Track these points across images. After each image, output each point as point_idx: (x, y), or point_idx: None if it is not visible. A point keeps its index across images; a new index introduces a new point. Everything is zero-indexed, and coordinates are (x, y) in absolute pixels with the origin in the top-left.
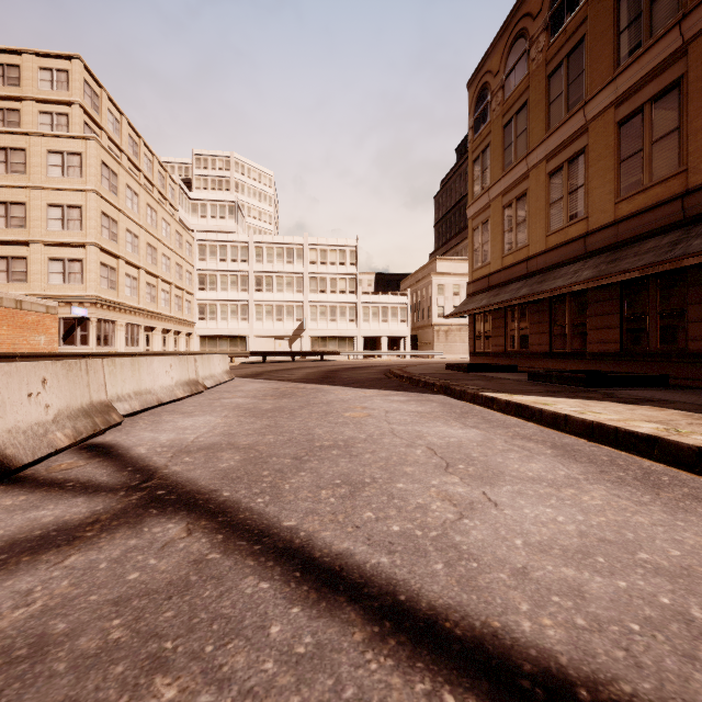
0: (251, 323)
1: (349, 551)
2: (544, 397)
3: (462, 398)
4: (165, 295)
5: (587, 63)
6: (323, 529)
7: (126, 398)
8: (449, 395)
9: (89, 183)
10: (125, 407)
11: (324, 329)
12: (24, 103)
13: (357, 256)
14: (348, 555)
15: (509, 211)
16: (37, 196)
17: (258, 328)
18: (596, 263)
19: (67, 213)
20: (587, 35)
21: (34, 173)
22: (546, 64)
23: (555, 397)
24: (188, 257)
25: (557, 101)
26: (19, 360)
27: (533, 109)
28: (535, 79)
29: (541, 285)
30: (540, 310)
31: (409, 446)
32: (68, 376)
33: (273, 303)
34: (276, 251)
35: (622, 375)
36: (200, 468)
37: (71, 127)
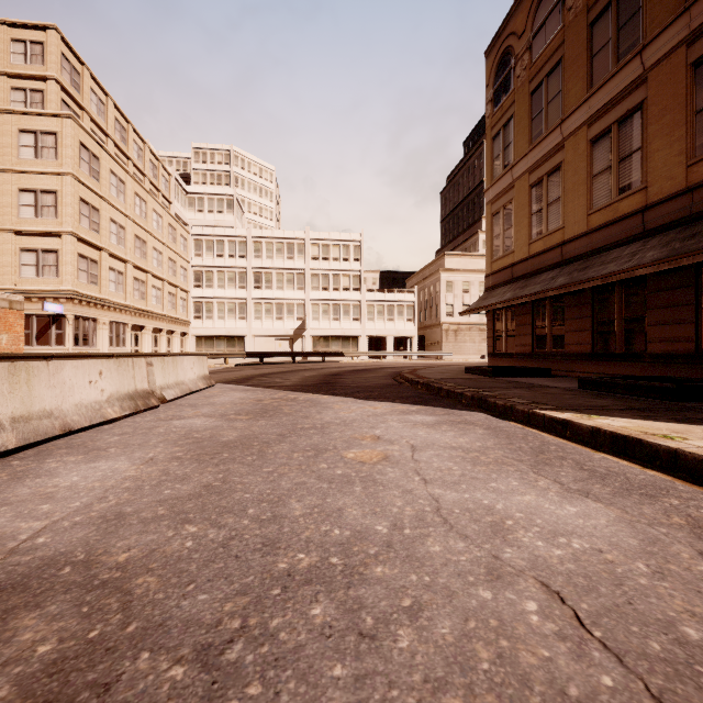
0: (250, 322)
1: None
2: (644, 421)
3: (507, 416)
4: (156, 292)
5: None
6: None
7: None
8: (486, 410)
9: (65, 166)
10: None
11: (326, 328)
12: None
13: (361, 251)
14: None
15: (538, 189)
16: (8, 180)
17: (257, 327)
18: (663, 242)
19: (40, 199)
20: None
21: (4, 155)
22: (588, 10)
23: (660, 421)
24: (182, 252)
25: (603, 52)
26: None
27: (570, 66)
28: (573, 31)
29: (585, 272)
30: (579, 304)
31: (497, 580)
32: None
33: (273, 301)
34: (276, 246)
35: None
36: None
37: (47, 105)
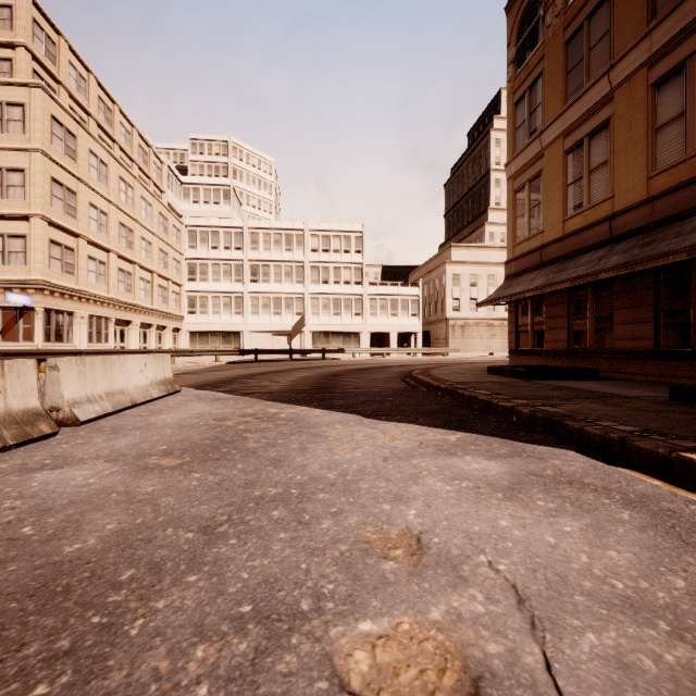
0: (246, 317)
1: None
2: None
3: (611, 455)
4: (144, 285)
5: None
6: None
7: None
8: (563, 440)
9: (33, 141)
10: None
11: (326, 324)
12: None
13: (363, 242)
14: None
15: (576, 155)
16: None
17: (253, 323)
18: None
19: (6, 178)
20: None
21: None
22: None
23: None
24: (175, 243)
25: None
26: None
27: None
28: None
29: (652, 247)
30: (635, 289)
31: None
32: None
33: (270, 295)
34: (274, 238)
35: None
36: None
37: (15, 75)
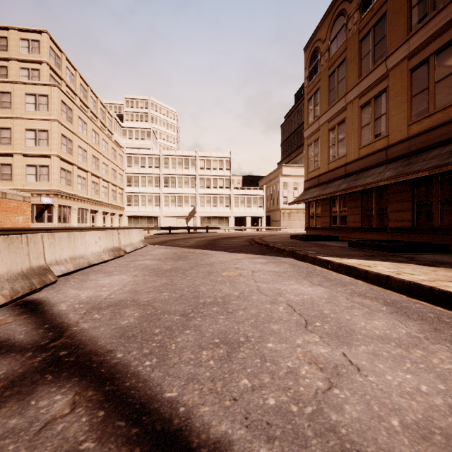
0: (161, 207)
1: (227, 437)
2: (365, 260)
3: (305, 260)
4: (104, 189)
5: (388, 30)
6: (201, 402)
7: (63, 262)
8: (295, 257)
9: (53, 115)
10: (61, 269)
11: (209, 212)
12: (10, 62)
13: (230, 164)
14: (226, 444)
15: (333, 132)
16: (19, 124)
17: (166, 211)
18: (395, 166)
19: (38, 135)
20: (388, 11)
21: (16, 108)
22: (359, 32)
23: (373, 260)
24: (120, 164)
25: (367, 57)
26: (1, 233)
27: (350, 63)
28: (351, 43)
29: (356, 182)
30: (354, 199)
31: (273, 303)
32: (9, 248)
33: (176, 195)
34: (178, 161)
35: (416, 244)
36: (104, 326)
37: (41, 78)
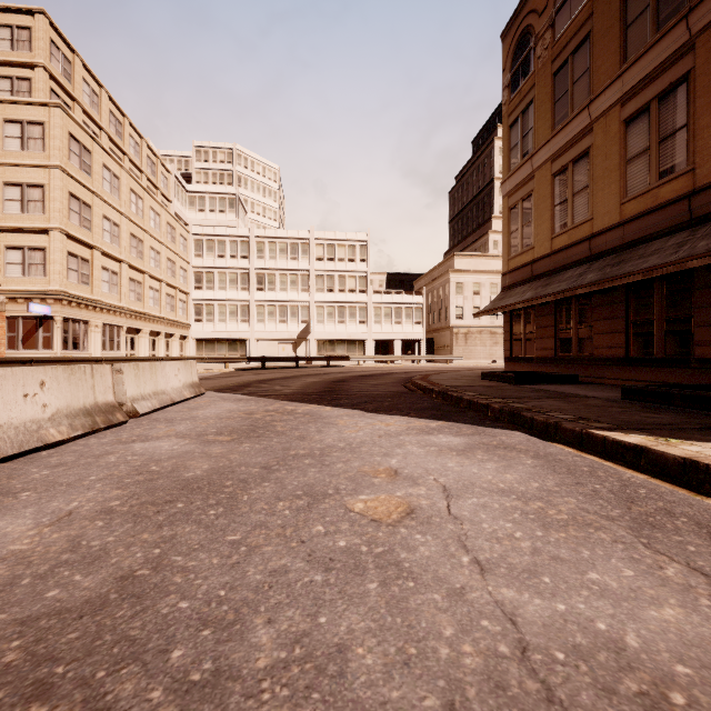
0: (252, 325)
1: None
2: None
3: (550, 436)
4: (153, 293)
5: None
6: None
7: None
8: (520, 427)
9: (53, 158)
10: None
11: (331, 332)
12: None
13: (367, 251)
14: None
15: (562, 179)
16: None
17: (259, 331)
18: None
19: (27, 193)
20: None
21: None
22: None
23: None
24: (182, 252)
25: (640, 20)
26: None
27: (599, 40)
28: (603, 1)
29: (620, 267)
30: (610, 303)
31: None
32: None
33: (276, 303)
34: (280, 247)
35: None
36: None
37: (34, 94)
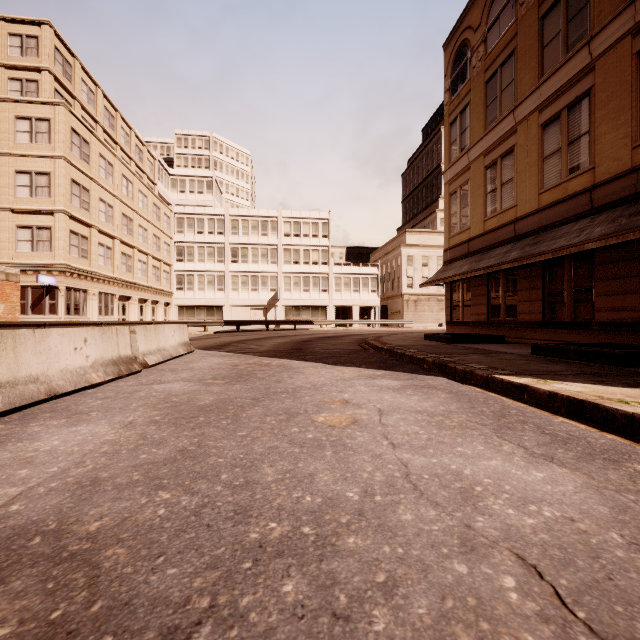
0: (227, 293)
1: None
2: (598, 386)
3: (467, 381)
4: (141, 265)
5: None
6: None
7: None
8: (446, 375)
9: (57, 150)
10: None
11: (297, 299)
12: None
13: (329, 228)
14: None
15: (492, 171)
16: (5, 163)
17: (234, 298)
18: (610, 218)
19: (35, 180)
20: None
21: (2, 139)
22: (539, 4)
23: (613, 386)
24: (166, 229)
25: (553, 43)
26: None
27: (522, 57)
28: (525, 24)
29: (536, 247)
30: (530, 276)
31: (471, 552)
32: None
33: (248, 274)
34: (252, 224)
35: None
36: None
37: (41, 94)
